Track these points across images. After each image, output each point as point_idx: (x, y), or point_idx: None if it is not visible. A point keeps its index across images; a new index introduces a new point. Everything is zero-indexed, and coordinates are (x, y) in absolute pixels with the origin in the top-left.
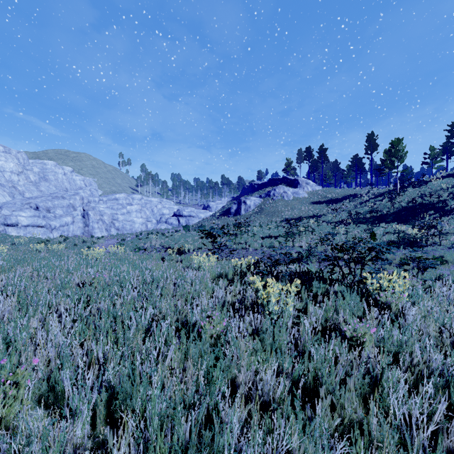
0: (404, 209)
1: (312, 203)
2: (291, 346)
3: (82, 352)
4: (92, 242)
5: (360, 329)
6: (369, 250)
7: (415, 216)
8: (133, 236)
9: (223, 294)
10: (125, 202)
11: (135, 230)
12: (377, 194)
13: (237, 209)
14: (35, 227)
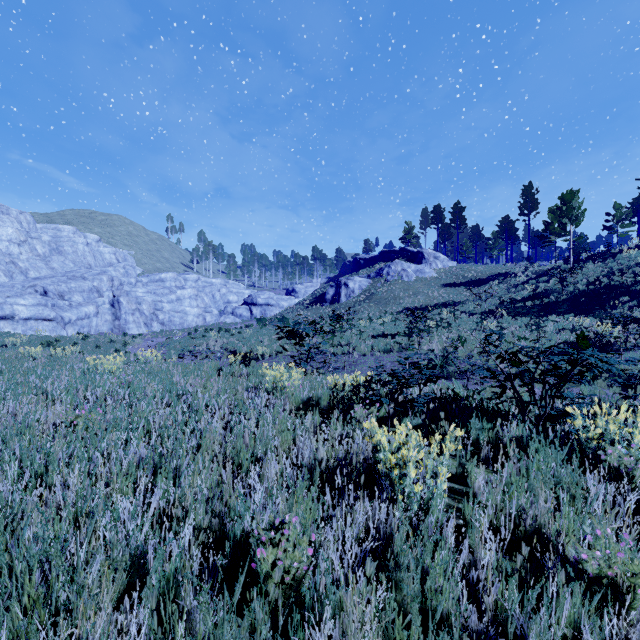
0: (583, 294)
1: (444, 286)
2: (467, 607)
3: None
4: (124, 342)
5: (613, 554)
6: (573, 364)
7: (600, 304)
8: (184, 334)
9: (311, 448)
10: (174, 285)
11: (188, 324)
12: (540, 273)
13: (336, 295)
14: (39, 320)
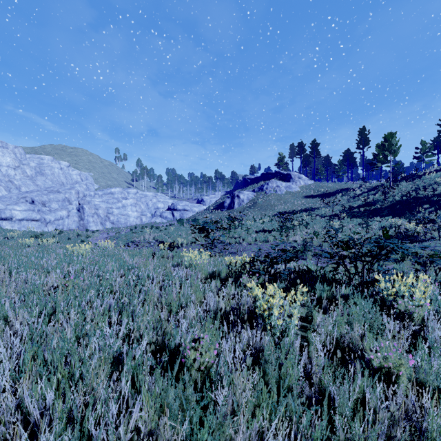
0: (398, 203)
1: (305, 197)
2: (303, 383)
3: (16, 401)
4: (86, 235)
5: (389, 356)
6: (380, 248)
7: (410, 209)
8: (127, 230)
9: (215, 300)
10: (120, 196)
11: (130, 223)
12: (370, 188)
13: (231, 203)
14: (29, 221)
